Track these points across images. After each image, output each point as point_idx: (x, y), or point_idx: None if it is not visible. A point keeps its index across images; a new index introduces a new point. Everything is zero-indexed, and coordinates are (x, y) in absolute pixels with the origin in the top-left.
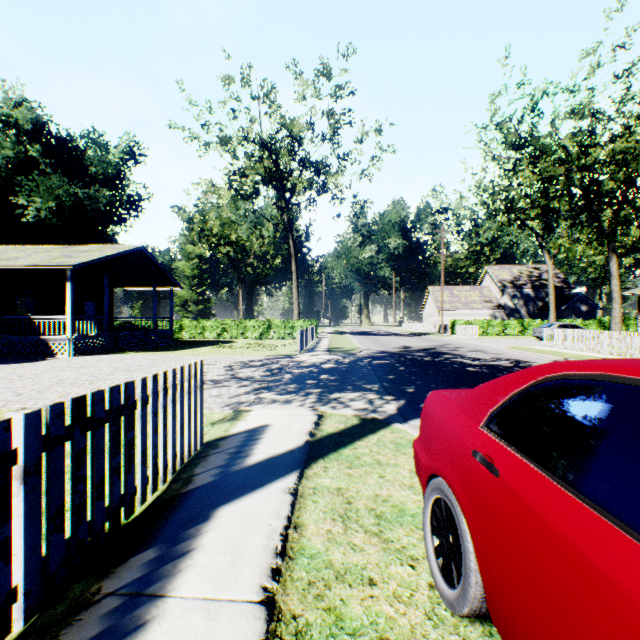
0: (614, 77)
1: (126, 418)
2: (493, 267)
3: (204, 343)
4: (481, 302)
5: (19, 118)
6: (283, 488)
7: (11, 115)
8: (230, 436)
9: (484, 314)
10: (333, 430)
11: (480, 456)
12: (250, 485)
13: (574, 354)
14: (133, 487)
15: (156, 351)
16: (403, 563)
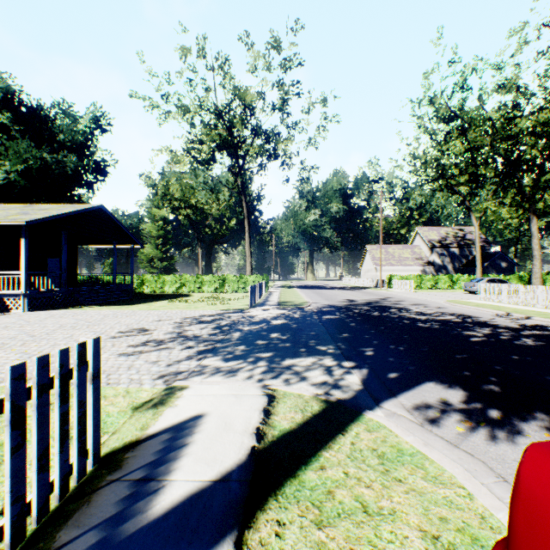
0: (539, 53)
1: None
2: (423, 228)
3: (162, 297)
4: (413, 259)
5: None
6: None
7: None
8: (145, 440)
9: (415, 270)
10: (288, 426)
11: None
12: None
13: (513, 308)
14: None
15: (113, 305)
16: None
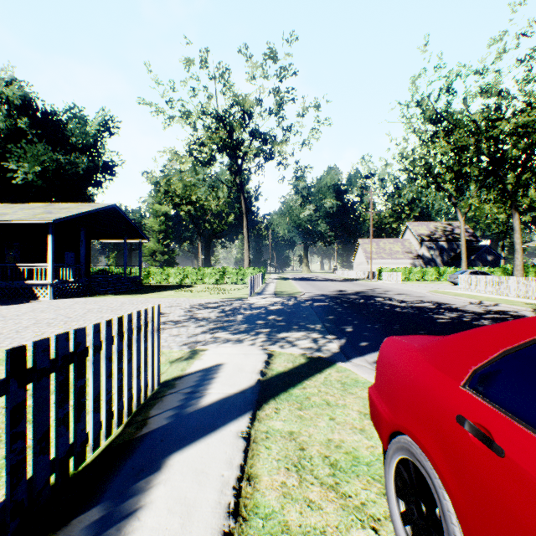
0: (518, 61)
1: (75, 366)
2: (413, 223)
3: (168, 287)
4: (403, 253)
5: (10, 95)
6: (236, 432)
7: (3, 92)
8: (186, 375)
9: (405, 263)
10: (282, 369)
11: (470, 425)
12: (203, 429)
13: (486, 297)
14: (83, 435)
15: (126, 294)
16: (365, 525)
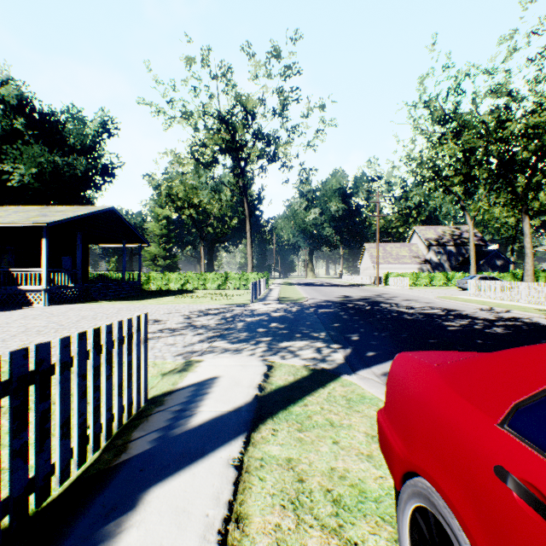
0: (528, 60)
1: (37, 387)
2: (420, 227)
3: (168, 293)
4: (410, 257)
5: (5, 94)
6: (226, 459)
7: None
8: (177, 390)
9: (413, 268)
10: (282, 383)
11: (516, 483)
12: (190, 455)
13: (497, 303)
14: (48, 467)
15: (124, 300)
16: None
